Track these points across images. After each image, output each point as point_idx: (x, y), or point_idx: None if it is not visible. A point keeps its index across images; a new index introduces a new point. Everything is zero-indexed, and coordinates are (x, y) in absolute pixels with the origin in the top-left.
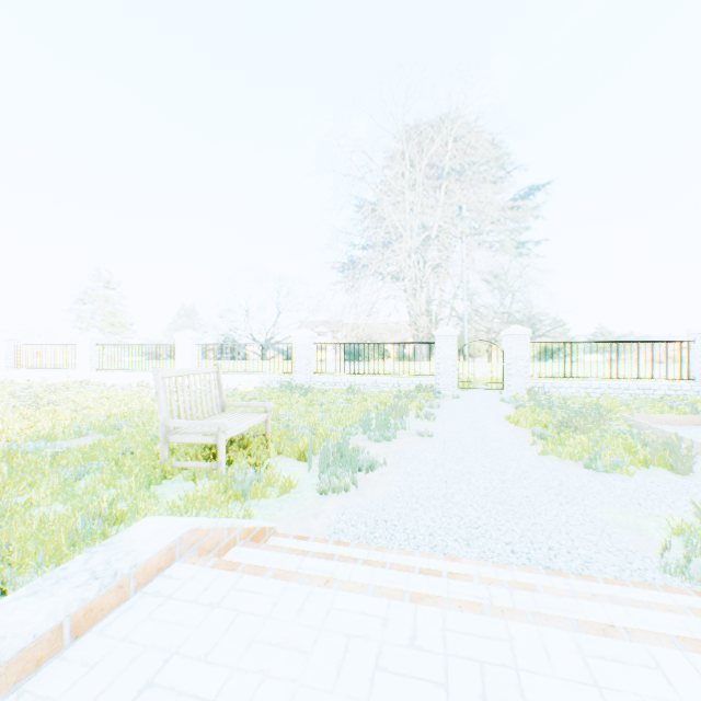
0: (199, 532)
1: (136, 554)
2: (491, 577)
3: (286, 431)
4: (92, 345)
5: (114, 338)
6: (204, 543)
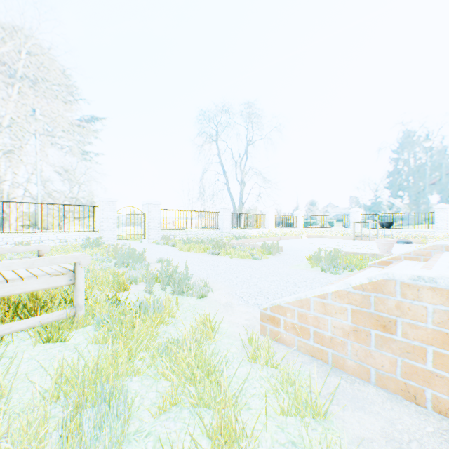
0: None
1: None
2: None
3: None
4: None
5: None
6: None
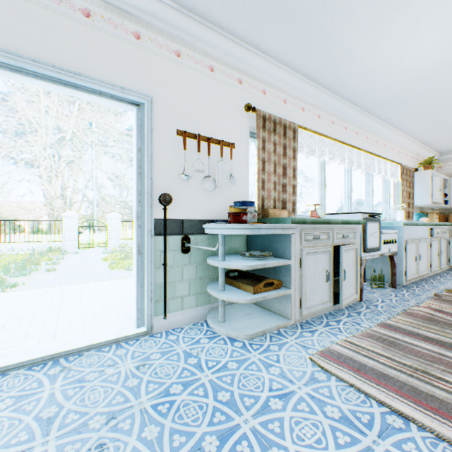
0: None
1: None
2: None
3: None
4: None
5: None
6: None
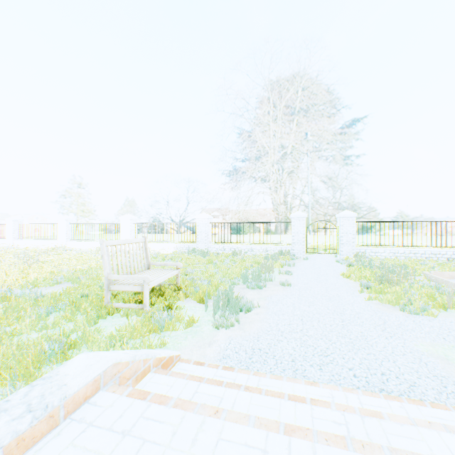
0: (120, 365)
1: (66, 388)
2: (345, 404)
3: (191, 282)
4: (67, 224)
5: (83, 220)
6: (124, 373)
